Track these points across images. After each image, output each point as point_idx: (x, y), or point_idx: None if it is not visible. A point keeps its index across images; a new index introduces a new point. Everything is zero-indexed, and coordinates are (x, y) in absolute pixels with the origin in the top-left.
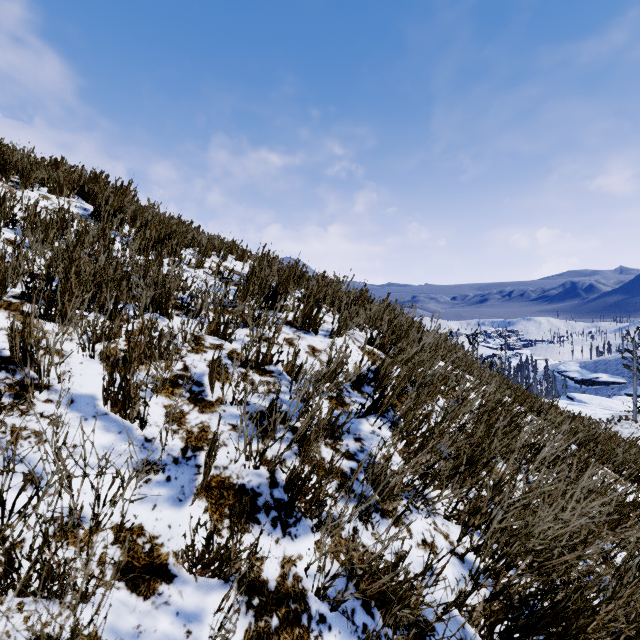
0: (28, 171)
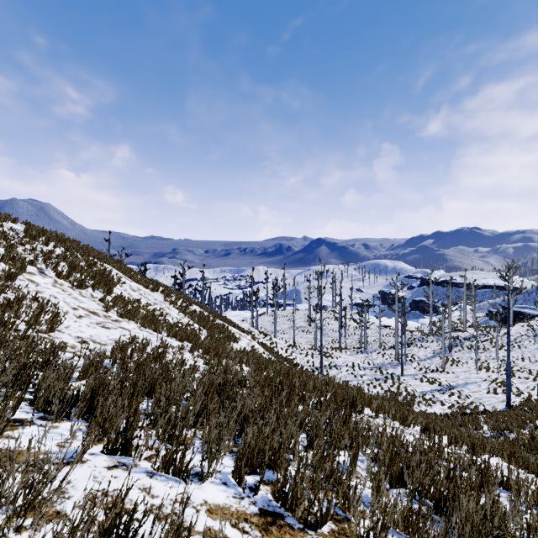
0: None
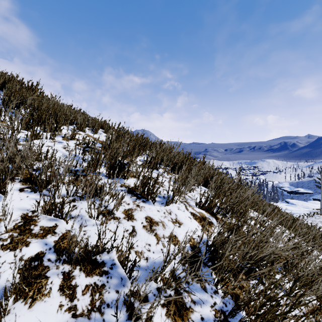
0: None
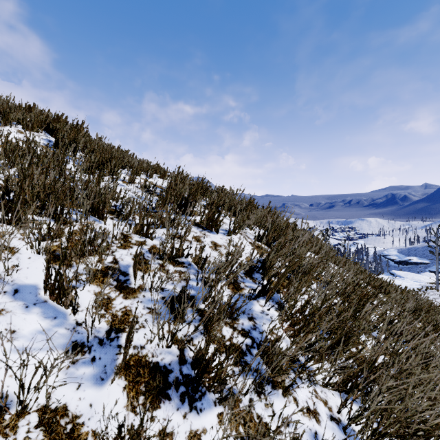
0: (7, 113)
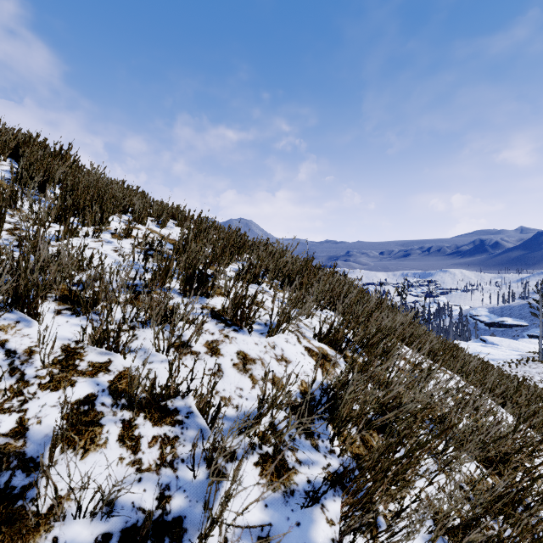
0: None
